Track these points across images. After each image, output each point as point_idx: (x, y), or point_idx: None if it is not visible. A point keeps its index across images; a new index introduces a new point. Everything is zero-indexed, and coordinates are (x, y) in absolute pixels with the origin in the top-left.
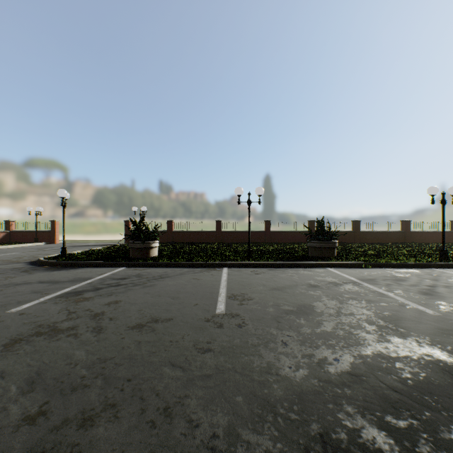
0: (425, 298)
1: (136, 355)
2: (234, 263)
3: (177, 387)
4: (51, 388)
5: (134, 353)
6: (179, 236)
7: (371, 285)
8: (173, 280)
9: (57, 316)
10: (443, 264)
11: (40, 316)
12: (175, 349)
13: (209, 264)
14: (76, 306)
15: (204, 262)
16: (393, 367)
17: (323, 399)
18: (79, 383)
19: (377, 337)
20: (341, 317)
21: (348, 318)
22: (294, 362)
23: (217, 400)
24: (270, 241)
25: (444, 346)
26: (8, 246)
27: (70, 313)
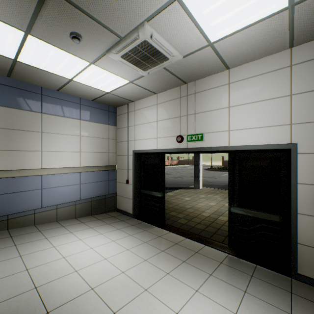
0: None
1: None
2: None
3: None
4: None
5: None
6: None
7: None
8: None
9: None
10: None
11: None
12: None
13: None
14: None
15: None
16: None
17: None
18: None
19: None
20: None
21: None
22: None
23: None
24: None
25: None
26: (183, 165)
27: None
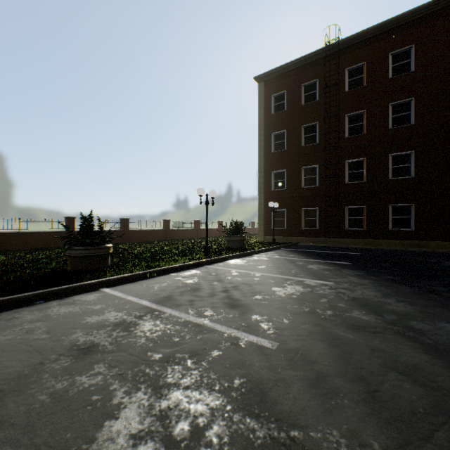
0: (239, 314)
1: None
2: None
3: None
4: None
5: None
6: None
7: (175, 310)
8: None
9: None
10: (211, 260)
11: None
12: None
13: None
14: None
15: None
16: None
17: None
18: None
19: None
20: None
21: None
22: None
23: None
24: None
25: (372, 447)
26: None
27: None
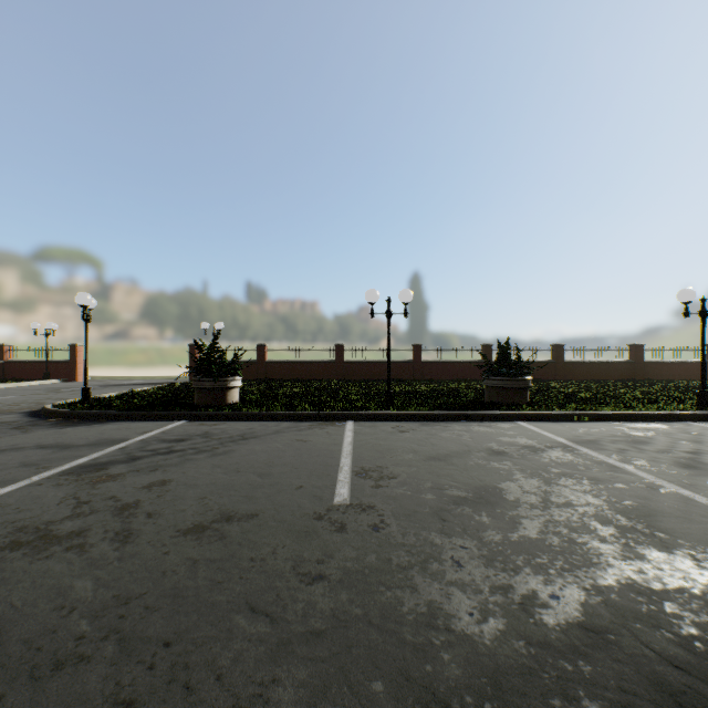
0: (687, 474)
1: (187, 589)
2: (365, 414)
3: (258, 660)
4: (14, 663)
5: (182, 585)
6: (276, 369)
7: (593, 451)
8: (262, 443)
9: (56, 509)
10: (705, 415)
11: (26, 509)
12: (258, 575)
13: (324, 415)
14: (92, 490)
15: (316, 412)
16: (660, 611)
17: (541, 687)
18: (70, 653)
19: (621, 550)
20: (551, 510)
21: (564, 512)
22: (477, 601)
23: (335, 691)
24: (421, 376)
25: None
26: None
27: (79, 503)
